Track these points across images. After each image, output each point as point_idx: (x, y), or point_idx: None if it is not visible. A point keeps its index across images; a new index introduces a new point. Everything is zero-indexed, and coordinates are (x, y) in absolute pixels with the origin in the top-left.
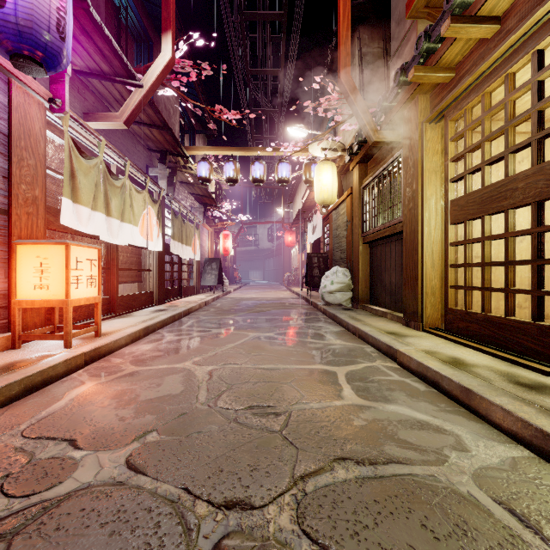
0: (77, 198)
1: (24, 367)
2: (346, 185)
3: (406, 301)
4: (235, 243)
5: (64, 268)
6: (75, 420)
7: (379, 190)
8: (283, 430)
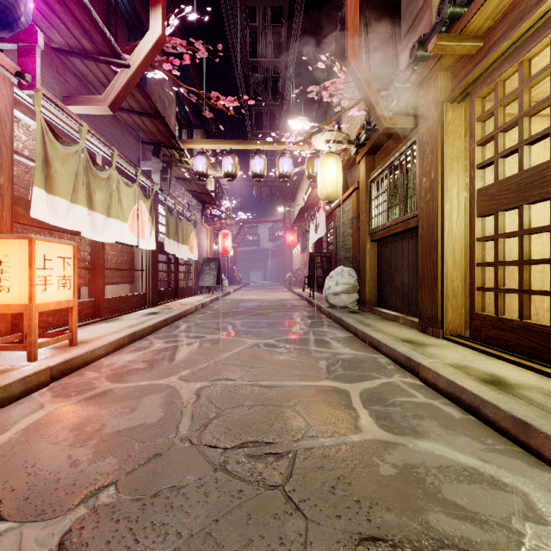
0: (53, 189)
1: None
2: (351, 180)
3: (422, 304)
4: (235, 243)
5: (28, 267)
6: (11, 466)
7: (389, 182)
8: (285, 484)
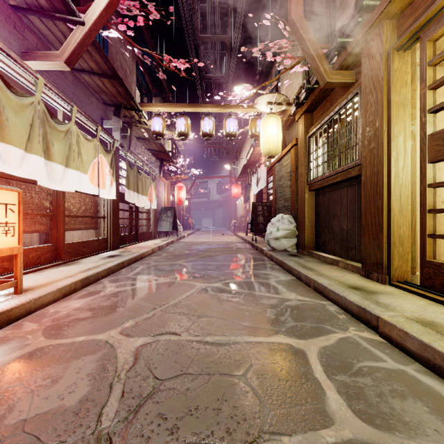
0: (4, 137)
1: None
2: (289, 139)
3: (365, 250)
4: (189, 195)
5: None
6: None
7: (328, 136)
8: None
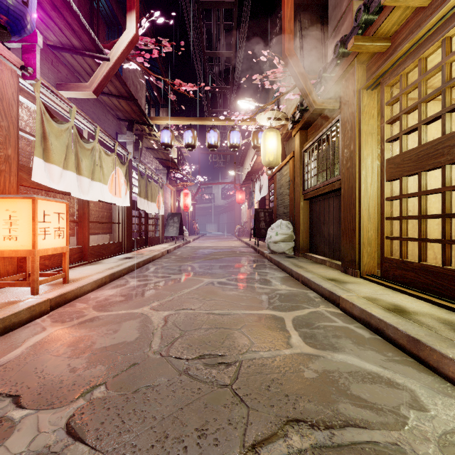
0: (49, 158)
1: None
2: (289, 150)
3: (344, 250)
4: (194, 201)
5: (32, 221)
6: (25, 371)
7: (318, 152)
8: (233, 384)
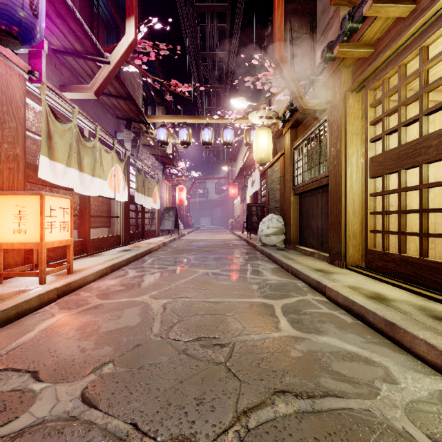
0: (54, 156)
1: (1, 301)
2: (279, 147)
3: (331, 243)
4: (188, 195)
5: (40, 215)
6: (40, 351)
7: (307, 150)
8: (227, 362)
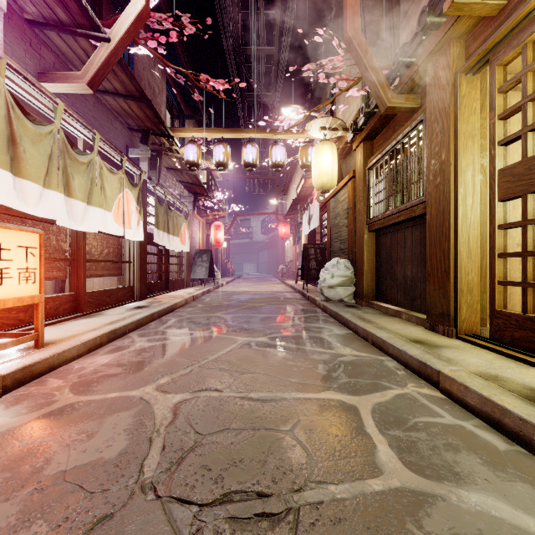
0: (21, 171)
1: None
2: (346, 169)
3: (430, 299)
4: (228, 235)
5: None
6: None
7: (390, 168)
8: None
